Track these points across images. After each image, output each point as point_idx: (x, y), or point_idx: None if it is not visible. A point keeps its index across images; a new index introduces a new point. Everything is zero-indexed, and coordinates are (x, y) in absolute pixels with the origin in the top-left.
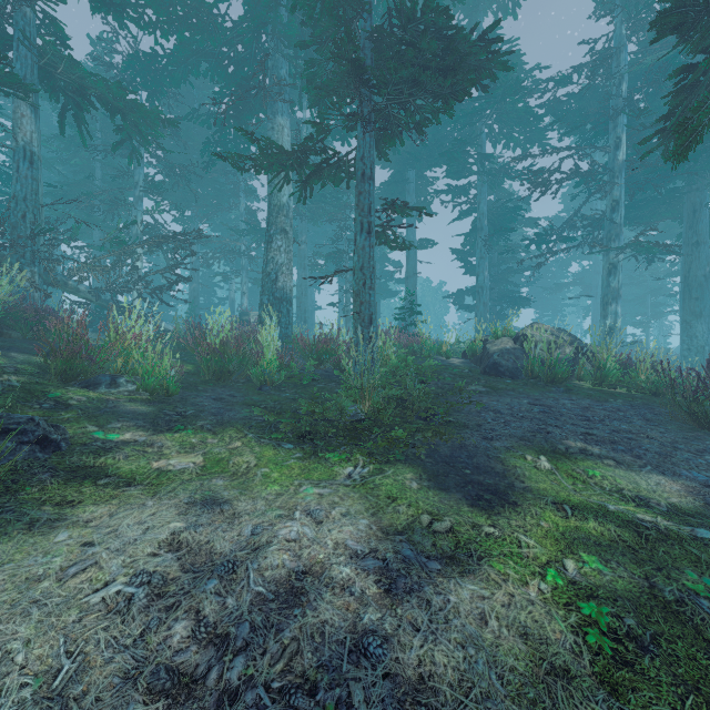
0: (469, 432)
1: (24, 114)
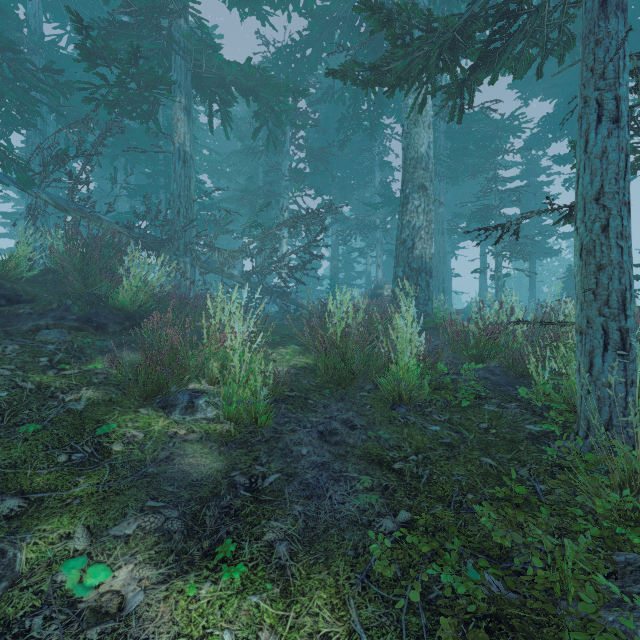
0: None
1: (179, 119)
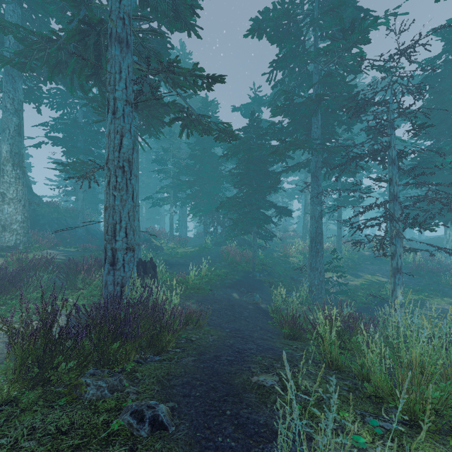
0: (359, 271)
1: None
